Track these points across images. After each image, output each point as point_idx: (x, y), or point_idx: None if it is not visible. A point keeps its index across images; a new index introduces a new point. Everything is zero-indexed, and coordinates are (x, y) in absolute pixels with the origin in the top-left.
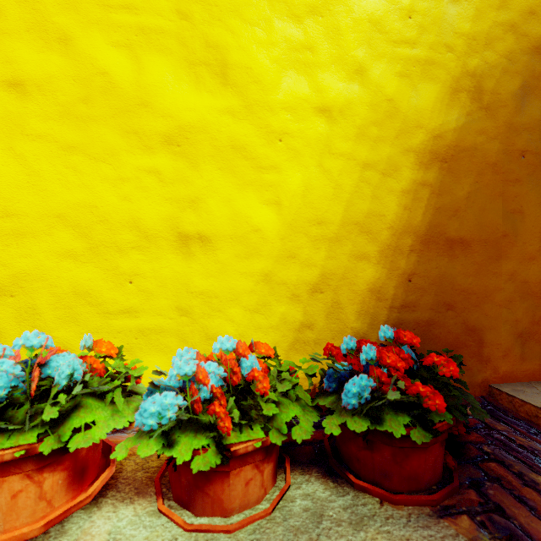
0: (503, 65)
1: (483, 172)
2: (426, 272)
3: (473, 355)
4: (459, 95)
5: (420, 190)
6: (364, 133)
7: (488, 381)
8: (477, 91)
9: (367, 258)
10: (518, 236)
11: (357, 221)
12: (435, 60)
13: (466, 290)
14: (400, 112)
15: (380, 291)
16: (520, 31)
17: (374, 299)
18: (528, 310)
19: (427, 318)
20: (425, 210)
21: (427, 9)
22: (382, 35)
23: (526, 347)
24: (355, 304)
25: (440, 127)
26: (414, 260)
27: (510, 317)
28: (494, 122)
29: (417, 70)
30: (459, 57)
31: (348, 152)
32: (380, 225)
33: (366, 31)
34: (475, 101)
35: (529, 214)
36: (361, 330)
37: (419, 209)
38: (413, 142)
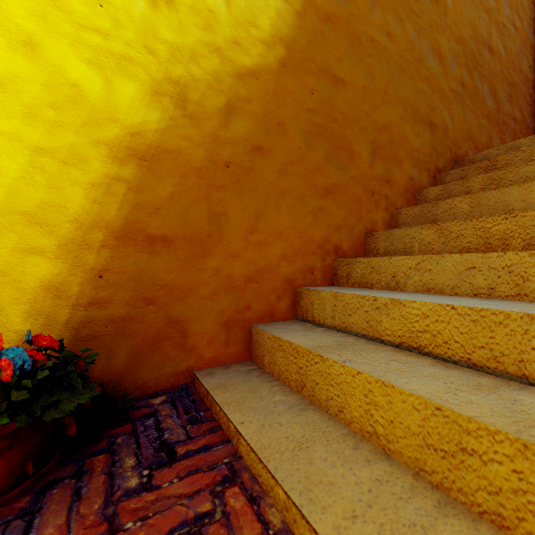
0: (208, 81)
1: (187, 175)
2: (122, 268)
3: (177, 346)
4: (161, 98)
5: (114, 185)
6: (37, 113)
7: (193, 368)
8: (181, 99)
9: (40, 252)
10: (223, 236)
11: (25, 211)
12: (133, 58)
13: (169, 285)
14: (88, 101)
15: (60, 288)
16: (225, 56)
17: (50, 297)
18: (233, 301)
19: (123, 314)
20: (121, 206)
21: (123, 4)
22: (63, 13)
23: (231, 334)
24: (22, 304)
25: (140, 125)
26: (107, 256)
27: (216, 308)
28: (200, 132)
29: (110, 62)
30: (161, 62)
31: (11, 131)
32: (60, 217)
33: (39, 2)
34: (179, 108)
35: (234, 217)
36: (31, 332)
37: (113, 204)
38: (106, 135)
